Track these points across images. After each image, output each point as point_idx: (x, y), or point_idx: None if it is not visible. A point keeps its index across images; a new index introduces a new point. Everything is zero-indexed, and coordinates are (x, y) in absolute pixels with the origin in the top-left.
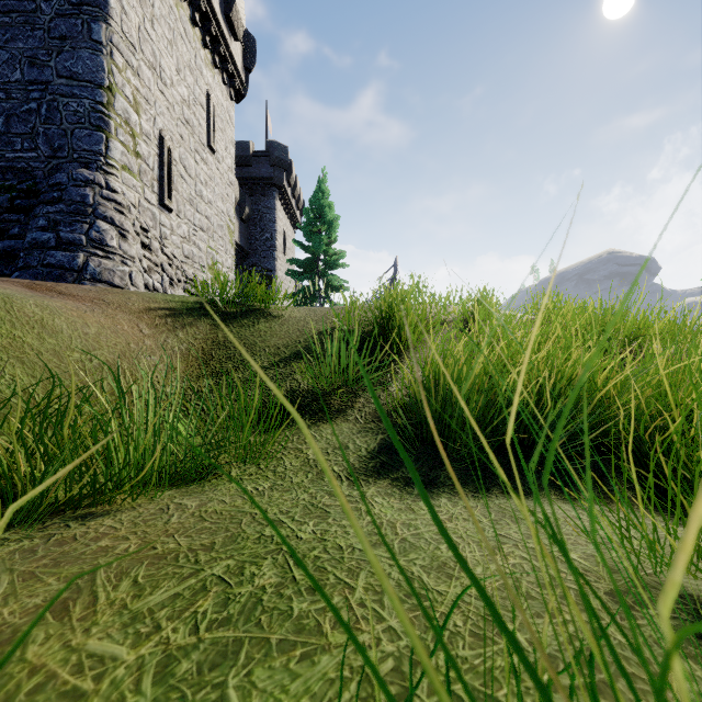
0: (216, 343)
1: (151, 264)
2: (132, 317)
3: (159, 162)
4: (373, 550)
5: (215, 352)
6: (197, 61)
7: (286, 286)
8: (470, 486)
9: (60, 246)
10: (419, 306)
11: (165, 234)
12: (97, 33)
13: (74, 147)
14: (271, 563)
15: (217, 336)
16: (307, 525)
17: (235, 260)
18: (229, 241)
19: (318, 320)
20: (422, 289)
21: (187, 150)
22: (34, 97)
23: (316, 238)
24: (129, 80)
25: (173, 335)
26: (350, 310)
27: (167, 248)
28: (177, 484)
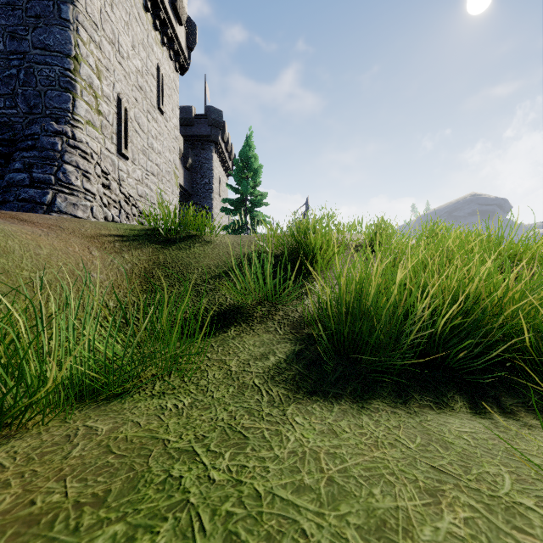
0: (157, 264)
1: (111, 201)
2: (83, 241)
3: (117, 119)
4: (296, 497)
5: (155, 271)
6: (149, 40)
7: (221, 221)
8: (387, 400)
9: (33, 184)
10: (329, 232)
11: (122, 177)
12: (65, 12)
13: (46, 105)
14: (171, 527)
15: (158, 257)
16: (222, 459)
17: (180, 200)
18: (175, 184)
19: (244, 245)
20: (331, 218)
21: (140, 111)
22: (14, 64)
23: (244, 182)
24: (93, 52)
25: (120, 256)
26: (271, 236)
27: (124, 188)
28: (99, 399)
